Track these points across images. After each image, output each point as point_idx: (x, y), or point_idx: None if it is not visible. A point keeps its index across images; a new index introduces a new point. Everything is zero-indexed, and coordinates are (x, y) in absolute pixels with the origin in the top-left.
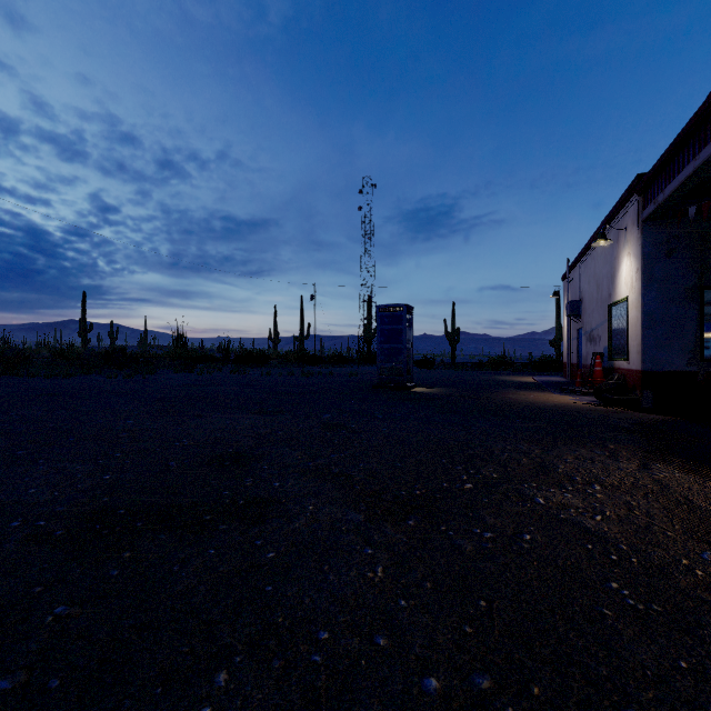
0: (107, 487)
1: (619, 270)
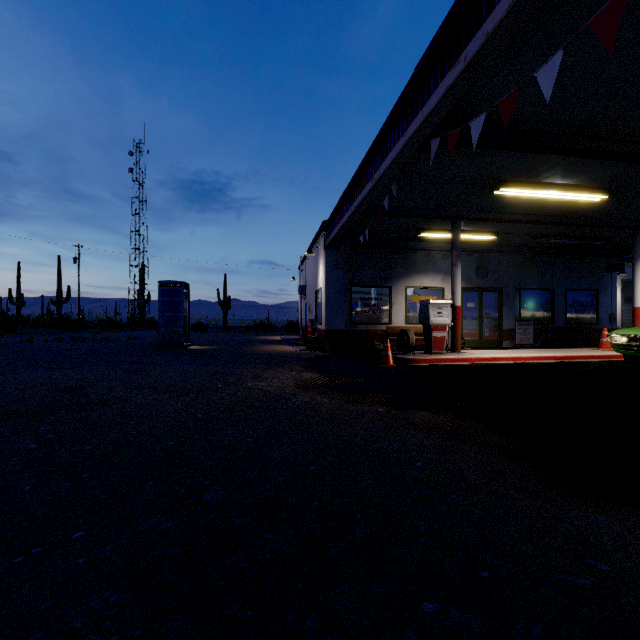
0: None
1: (319, 271)
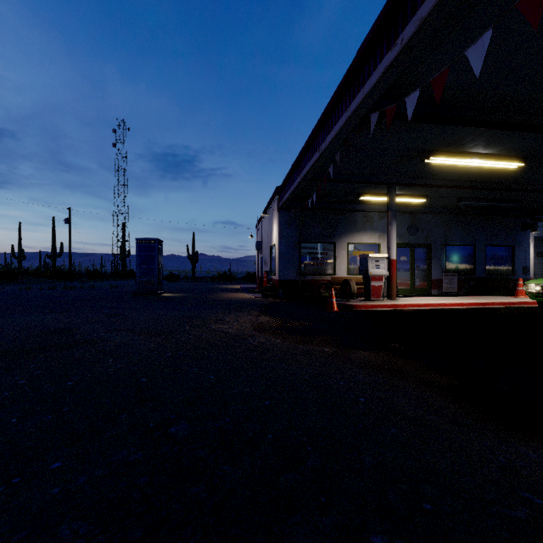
0: None
1: (273, 229)
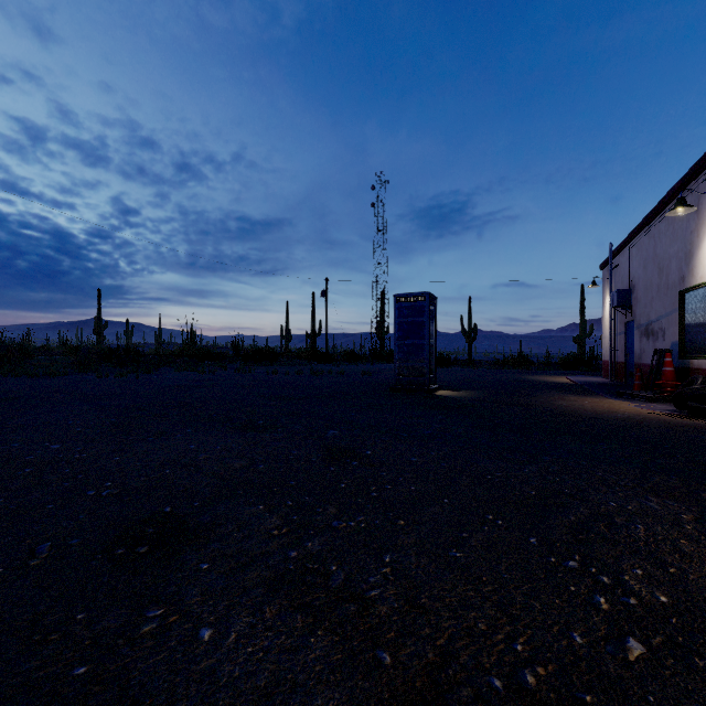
0: None
1: (700, 246)
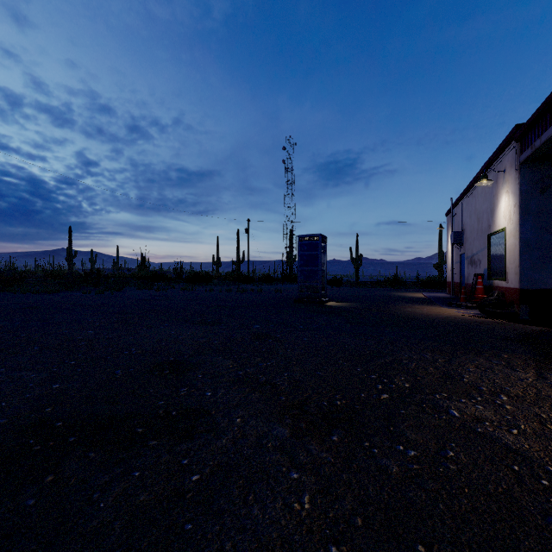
0: (53, 396)
1: (498, 205)
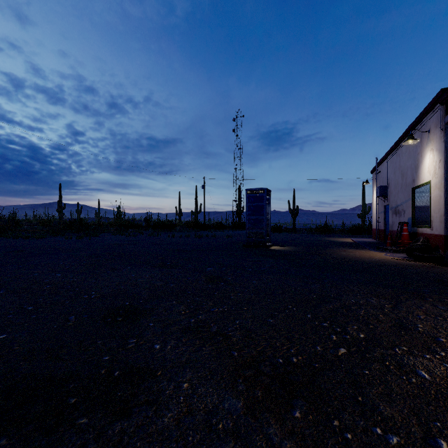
0: None
1: (422, 162)
